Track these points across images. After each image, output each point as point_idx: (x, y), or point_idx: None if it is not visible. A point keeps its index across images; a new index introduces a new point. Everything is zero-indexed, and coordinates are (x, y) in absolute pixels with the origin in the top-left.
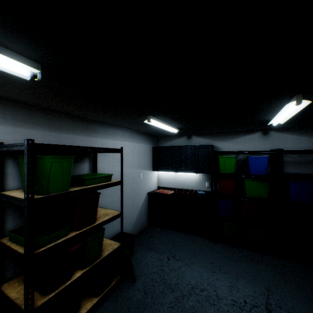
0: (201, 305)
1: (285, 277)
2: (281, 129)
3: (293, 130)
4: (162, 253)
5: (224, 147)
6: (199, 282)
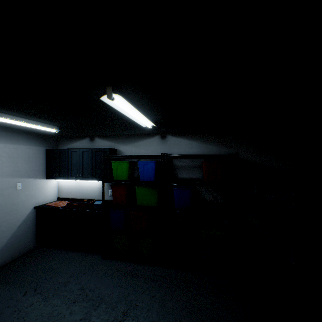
0: None
1: (155, 291)
2: (177, 134)
3: (186, 135)
4: (22, 287)
5: (127, 151)
6: None
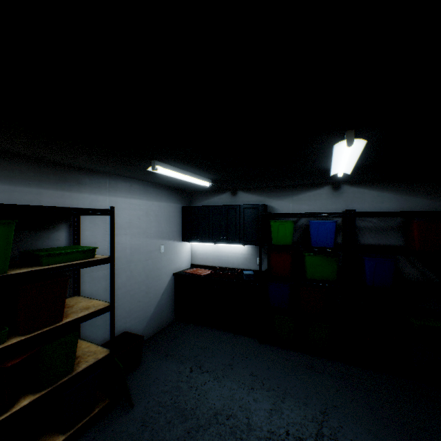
0: (222, 440)
1: (352, 393)
2: (358, 183)
3: (372, 183)
4: (184, 362)
5: (282, 208)
6: (228, 405)
